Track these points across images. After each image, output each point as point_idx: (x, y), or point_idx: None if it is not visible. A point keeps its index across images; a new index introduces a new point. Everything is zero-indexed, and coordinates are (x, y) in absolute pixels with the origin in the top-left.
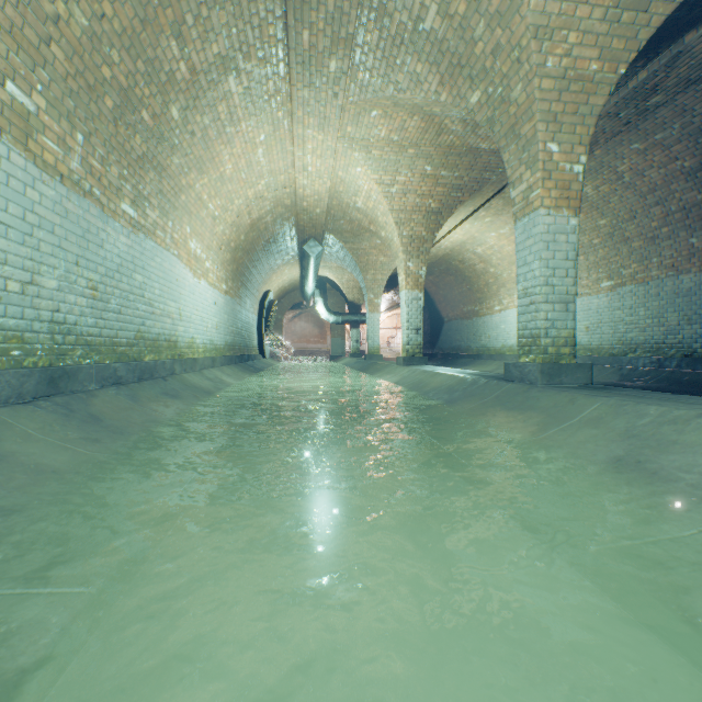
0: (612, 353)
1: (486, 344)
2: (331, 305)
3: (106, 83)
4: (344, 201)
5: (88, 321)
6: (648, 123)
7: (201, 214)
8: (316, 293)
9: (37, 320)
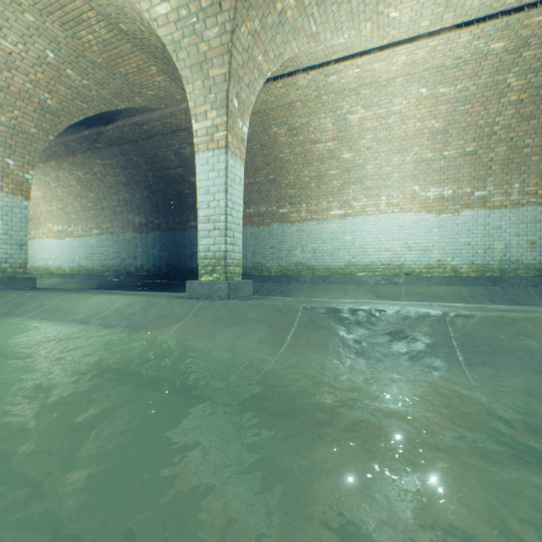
0: (100, 272)
1: None
2: None
3: None
4: None
5: None
6: (102, 153)
7: None
8: None
9: None
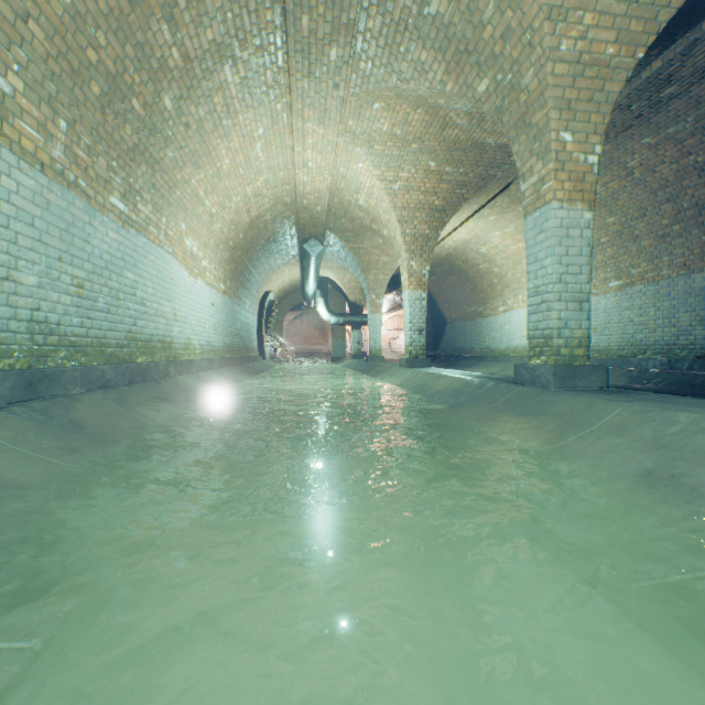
0: (621, 355)
1: (490, 346)
2: (333, 306)
3: (92, 68)
4: (346, 198)
5: (73, 321)
6: (661, 116)
7: (197, 211)
8: (317, 294)
9: (14, 319)
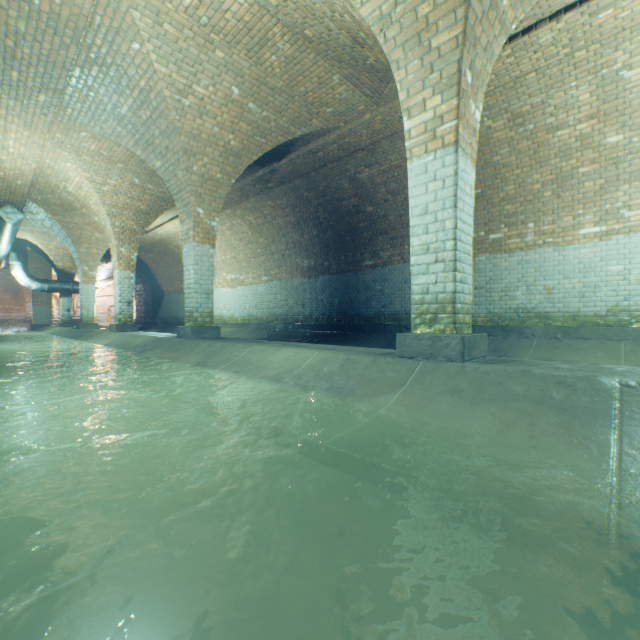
0: (268, 321)
1: None
2: (34, 269)
3: None
4: (54, 182)
5: None
6: (273, 194)
7: None
8: (12, 256)
9: None
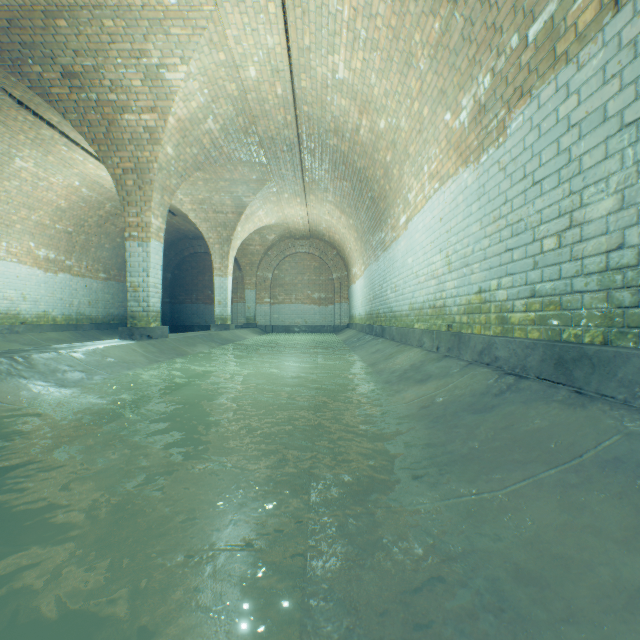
0: None
1: None
2: None
3: None
4: None
5: None
6: None
7: None
8: None
9: (580, 275)
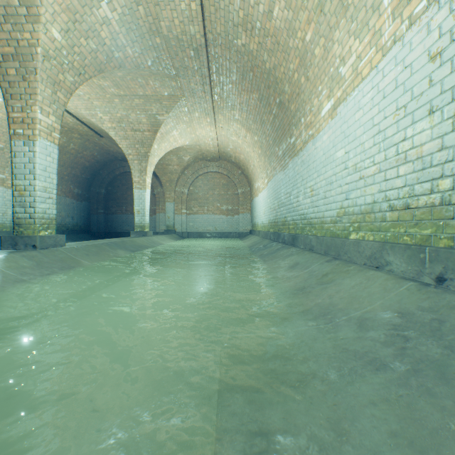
0: None
1: None
2: None
3: None
4: None
5: None
6: None
7: None
8: None
9: None
